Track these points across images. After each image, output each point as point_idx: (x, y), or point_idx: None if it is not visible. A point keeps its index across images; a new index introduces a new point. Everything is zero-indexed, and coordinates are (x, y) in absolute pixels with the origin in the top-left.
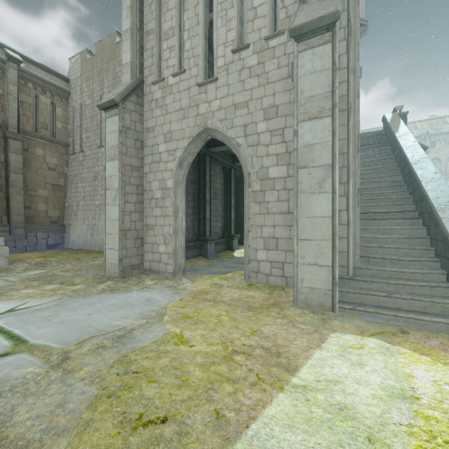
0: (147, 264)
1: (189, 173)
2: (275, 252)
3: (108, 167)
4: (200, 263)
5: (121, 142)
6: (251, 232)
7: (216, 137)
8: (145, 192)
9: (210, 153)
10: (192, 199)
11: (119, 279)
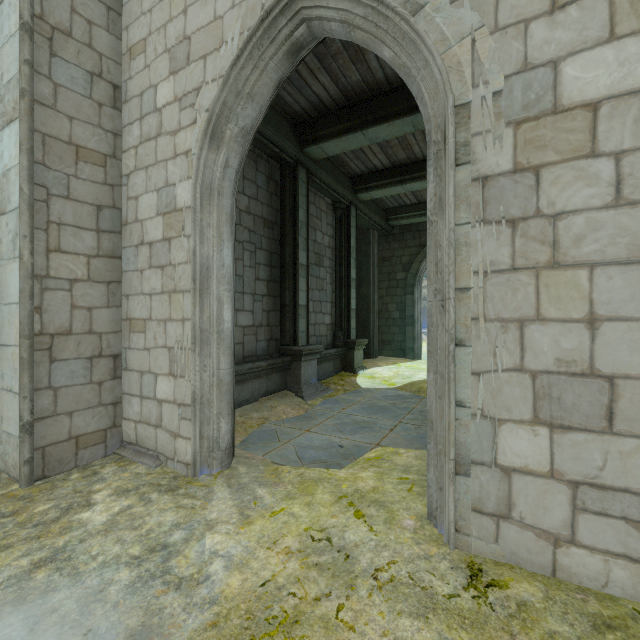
0: (130, 427)
1: (260, 201)
2: (598, 444)
3: (2, 146)
4: (284, 411)
5: (26, 61)
6: (470, 347)
7: (324, 22)
8: (125, 228)
9: (308, 163)
10: (266, 261)
11: (20, 488)
